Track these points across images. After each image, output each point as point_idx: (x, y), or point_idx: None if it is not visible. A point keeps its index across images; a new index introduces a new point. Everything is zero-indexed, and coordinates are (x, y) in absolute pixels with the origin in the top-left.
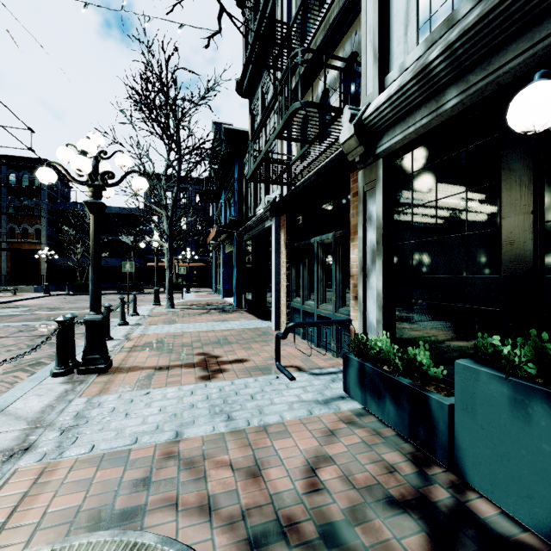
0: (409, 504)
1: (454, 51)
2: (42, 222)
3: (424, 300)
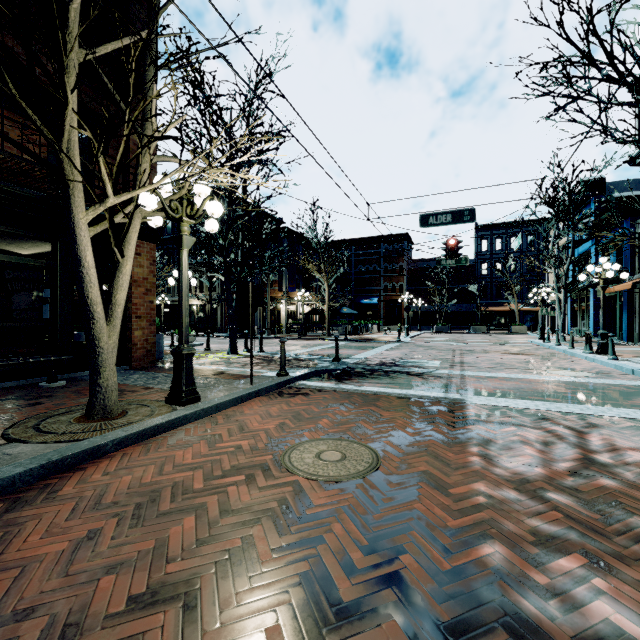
0: None
1: None
2: (404, 279)
3: None
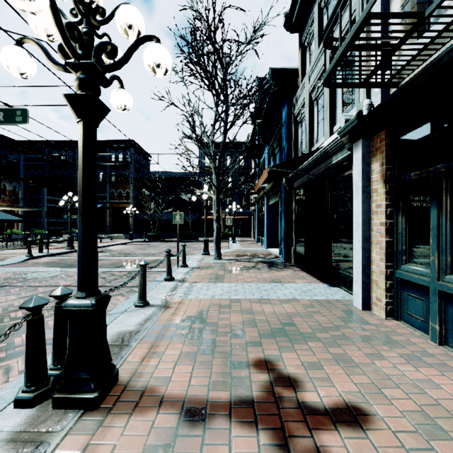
0: None
1: None
2: (130, 187)
3: None
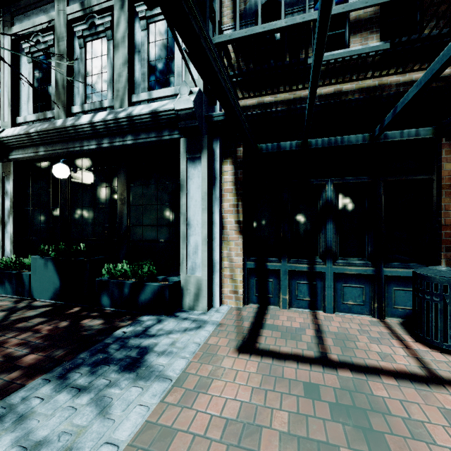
0: (4, 310)
1: (40, 134)
2: None
3: (36, 236)
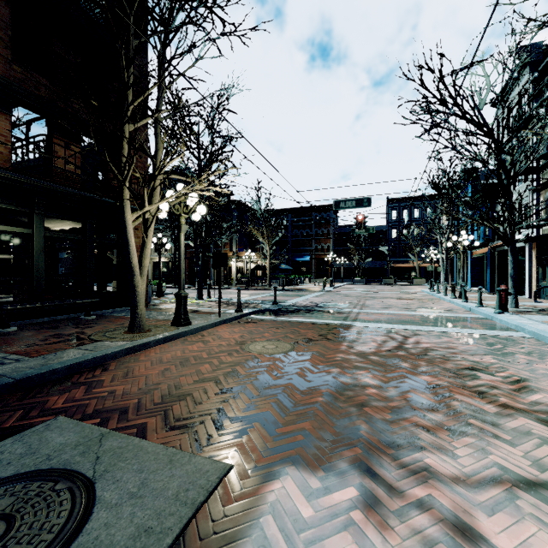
0: None
1: None
2: (330, 242)
3: None
